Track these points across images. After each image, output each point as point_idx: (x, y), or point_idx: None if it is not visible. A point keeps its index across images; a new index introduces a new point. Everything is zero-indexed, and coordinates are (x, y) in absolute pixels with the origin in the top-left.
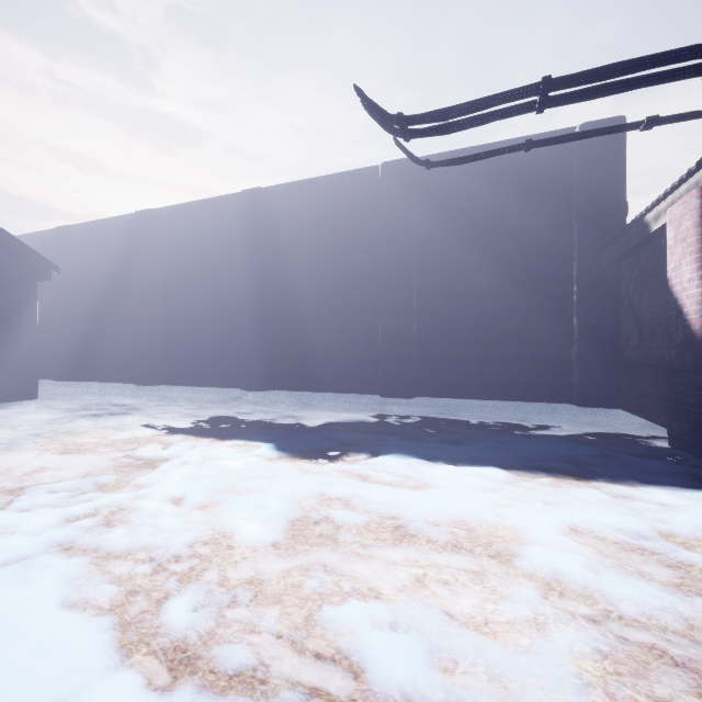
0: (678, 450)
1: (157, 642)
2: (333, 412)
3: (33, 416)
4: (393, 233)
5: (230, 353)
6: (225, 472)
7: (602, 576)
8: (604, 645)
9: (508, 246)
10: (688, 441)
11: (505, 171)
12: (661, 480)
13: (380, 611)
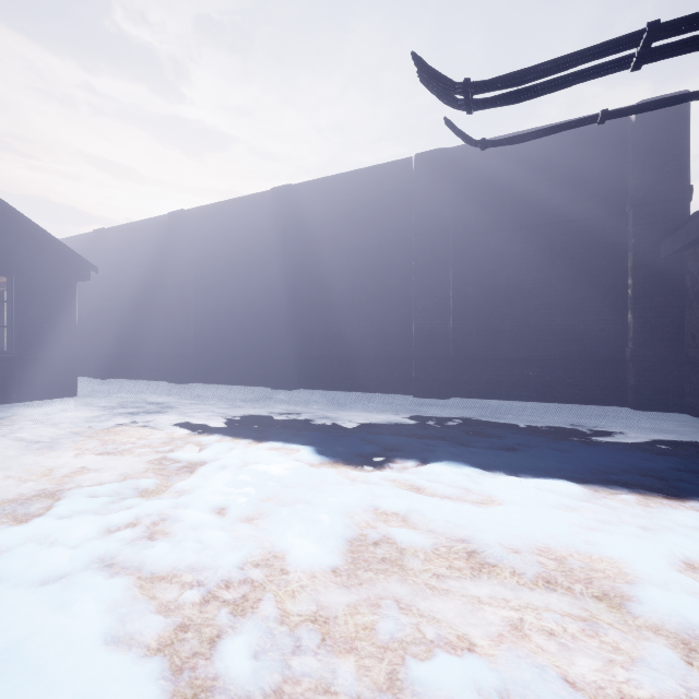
0: None
1: None
2: (368, 413)
3: (73, 413)
4: (427, 226)
5: (260, 352)
6: (267, 478)
7: None
8: None
9: (553, 237)
10: None
11: (549, 157)
12: None
13: (481, 673)
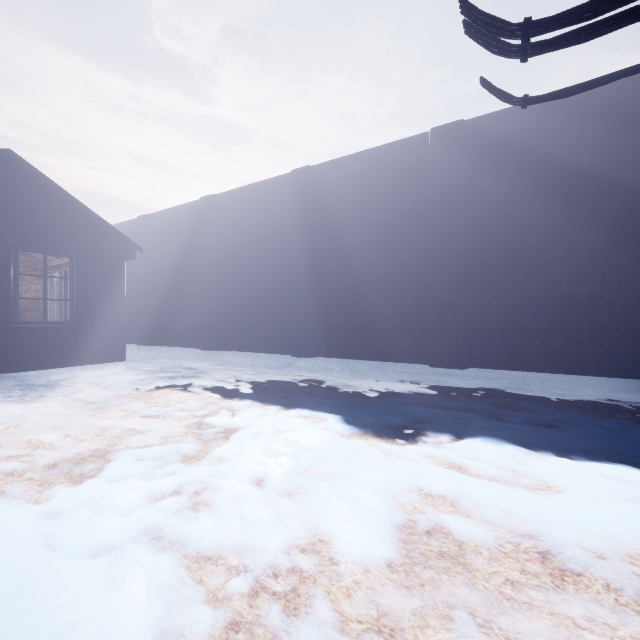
0: None
1: None
2: (388, 382)
3: (122, 376)
4: (443, 199)
5: (281, 322)
6: (300, 448)
7: None
8: None
9: (579, 204)
10: None
11: (575, 122)
12: None
13: None
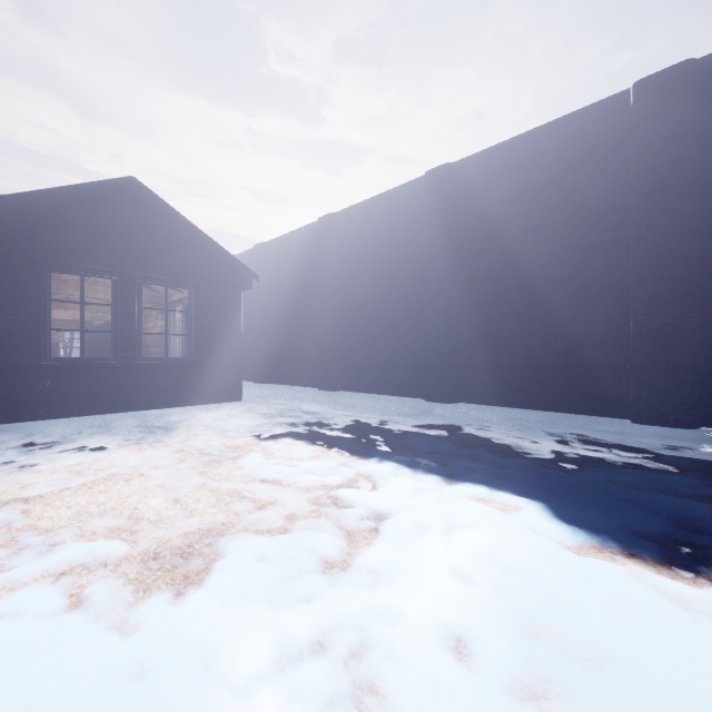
0: None
1: None
2: (581, 446)
3: (239, 420)
4: (658, 179)
5: (411, 359)
6: (503, 569)
7: None
8: None
9: None
10: None
11: None
12: None
13: None
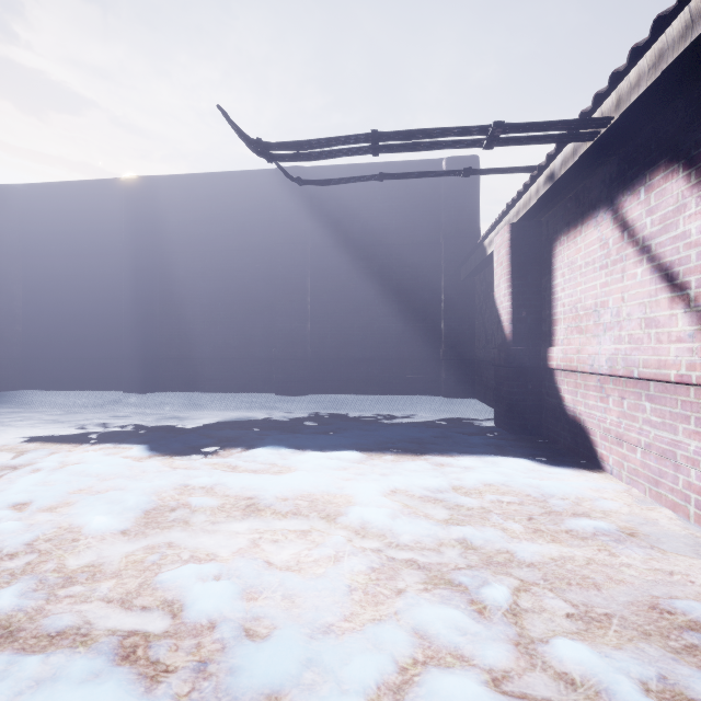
0: (498, 428)
1: None
2: (222, 412)
3: None
4: (287, 236)
5: (111, 353)
6: (84, 474)
7: (397, 520)
8: (377, 564)
9: (390, 256)
10: (503, 420)
11: (388, 189)
12: (474, 451)
13: (209, 567)
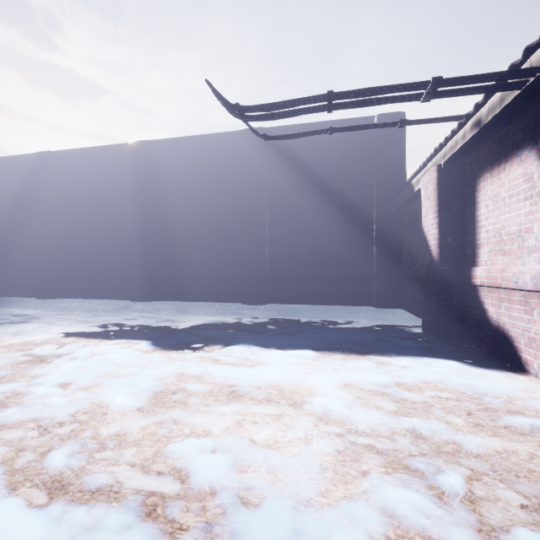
0: (426, 333)
1: (39, 478)
2: (203, 316)
3: None
4: (251, 182)
5: (122, 272)
6: (108, 362)
7: (353, 410)
8: (341, 447)
9: (331, 195)
10: (431, 328)
11: (329, 142)
12: (409, 352)
13: (206, 442)
